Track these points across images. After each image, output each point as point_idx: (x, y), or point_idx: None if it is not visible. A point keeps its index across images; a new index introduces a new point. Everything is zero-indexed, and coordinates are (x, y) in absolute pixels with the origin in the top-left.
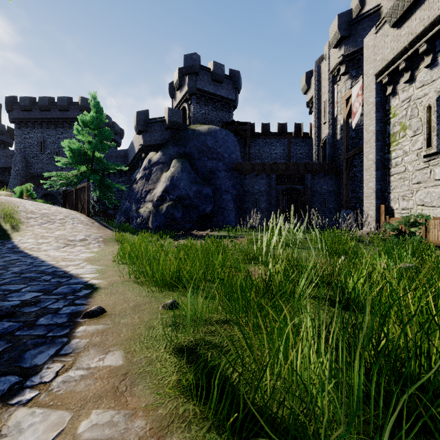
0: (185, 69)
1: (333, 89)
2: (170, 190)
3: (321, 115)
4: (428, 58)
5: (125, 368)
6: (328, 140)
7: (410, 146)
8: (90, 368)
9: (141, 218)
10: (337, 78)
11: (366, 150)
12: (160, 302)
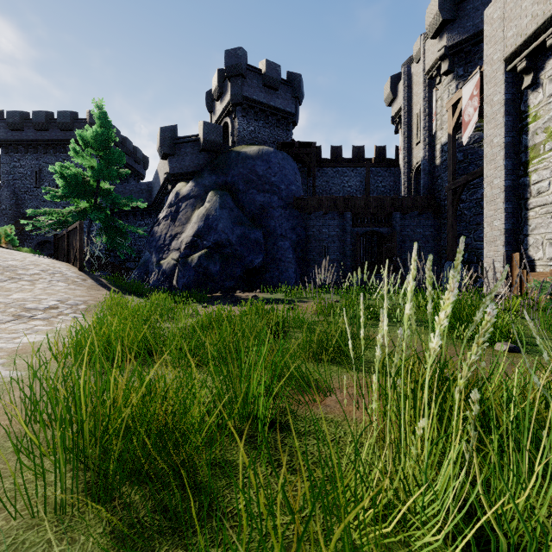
0: (227, 69)
1: (430, 96)
2: (203, 233)
3: (412, 133)
4: None
5: None
6: (424, 166)
7: None
8: None
9: (163, 273)
10: (435, 81)
11: (488, 173)
12: None
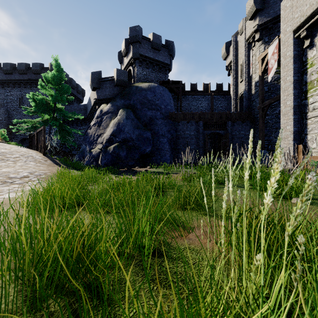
0: (130, 38)
1: (249, 54)
2: (116, 133)
3: (238, 75)
4: None
5: None
6: (245, 94)
7: None
8: None
9: (93, 157)
10: (252, 45)
11: (283, 98)
12: None
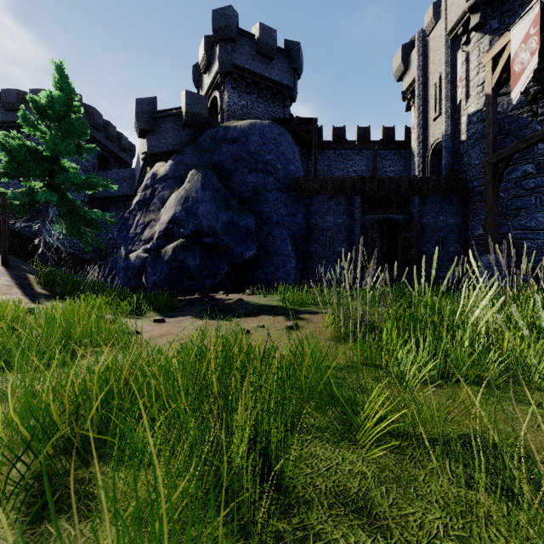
0: (214, 32)
1: (454, 59)
2: (180, 219)
3: (428, 107)
4: None
5: None
6: (446, 143)
7: None
8: None
9: (131, 268)
10: (460, 41)
11: None
12: None
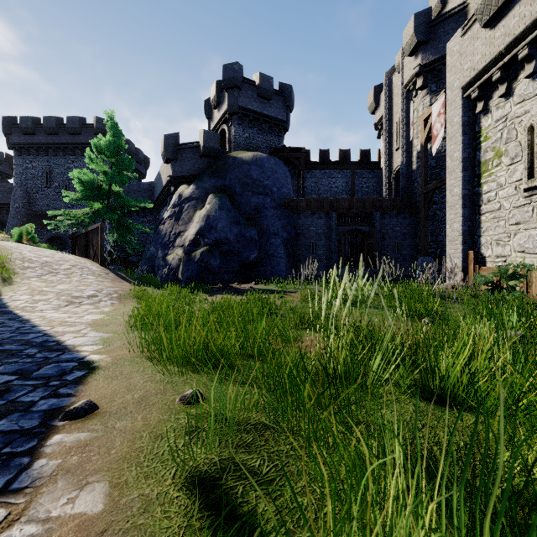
0: (224, 82)
1: (408, 107)
2: (205, 232)
3: (392, 139)
4: (530, 65)
5: (104, 519)
6: (402, 170)
7: (506, 177)
8: (49, 519)
9: (169, 267)
10: (412, 94)
11: (450, 183)
12: (178, 392)
